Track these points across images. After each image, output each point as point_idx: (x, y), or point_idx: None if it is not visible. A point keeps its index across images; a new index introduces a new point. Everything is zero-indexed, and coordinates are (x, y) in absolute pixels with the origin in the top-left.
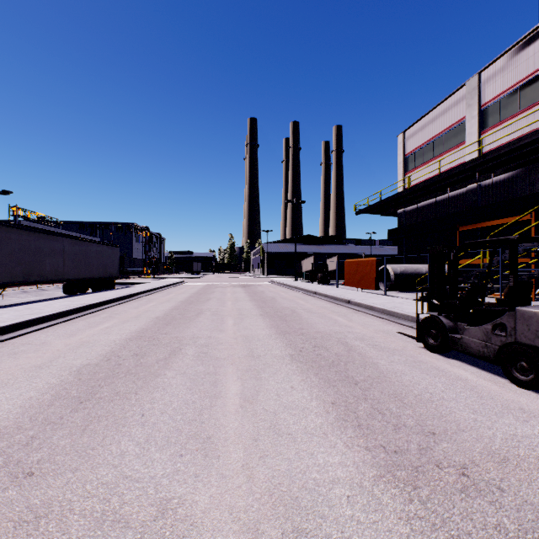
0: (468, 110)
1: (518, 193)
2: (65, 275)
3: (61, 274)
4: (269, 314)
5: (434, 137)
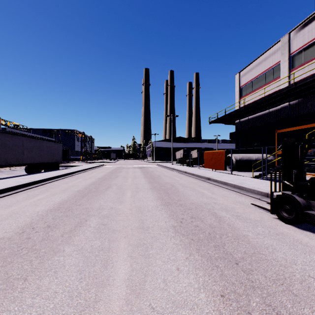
0: (282, 57)
1: None
2: (24, 161)
3: (21, 160)
4: (156, 188)
5: (259, 75)
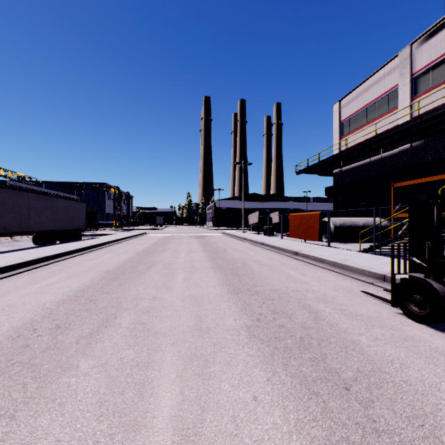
0: (400, 79)
1: None
2: (30, 228)
3: (26, 226)
4: (220, 267)
5: (367, 105)
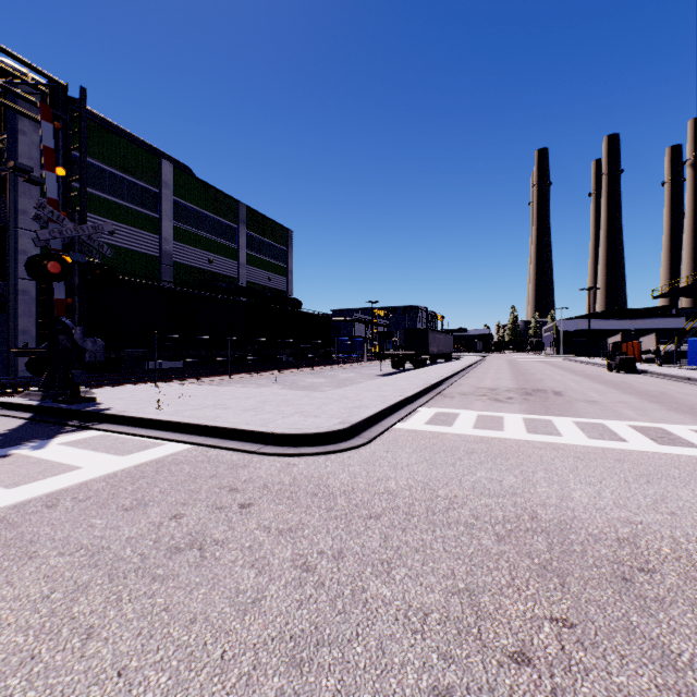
0: None
1: None
2: (443, 351)
3: (442, 351)
4: (557, 367)
5: None
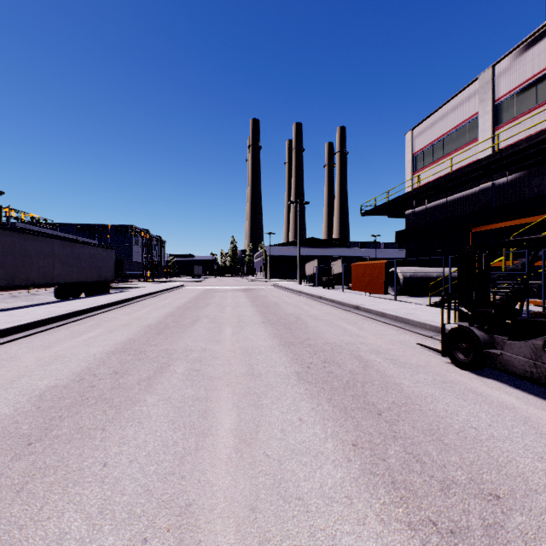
0: (481, 106)
1: (535, 192)
2: (54, 279)
3: (50, 277)
4: (271, 321)
5: (444, 135)
